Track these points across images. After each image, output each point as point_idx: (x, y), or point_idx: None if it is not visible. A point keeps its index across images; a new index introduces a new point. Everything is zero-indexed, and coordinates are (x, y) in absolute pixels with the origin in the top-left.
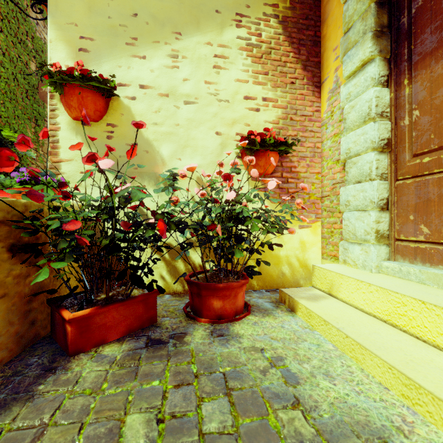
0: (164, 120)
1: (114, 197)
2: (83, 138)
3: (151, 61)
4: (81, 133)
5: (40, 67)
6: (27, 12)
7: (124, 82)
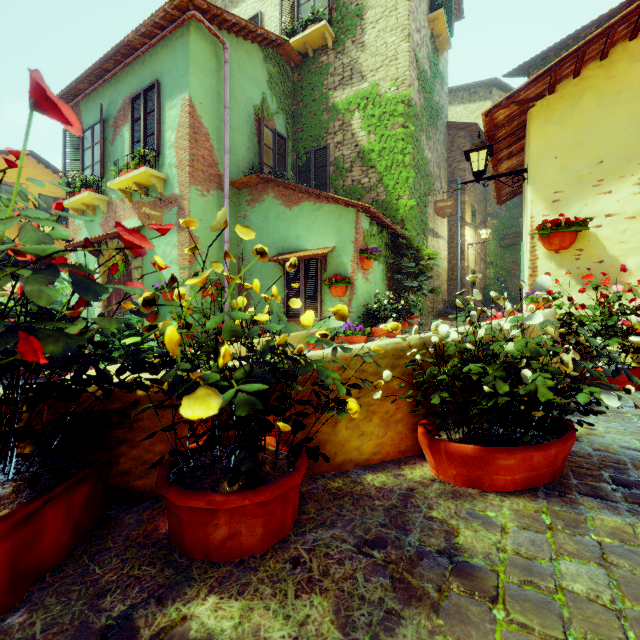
0: (630, 238)
1: (635, 307)
2: (555, 263)
3: (617, 193)
4: (554, 259)
5: (539, 226)
6: (422, 142)
7: (590, 215)
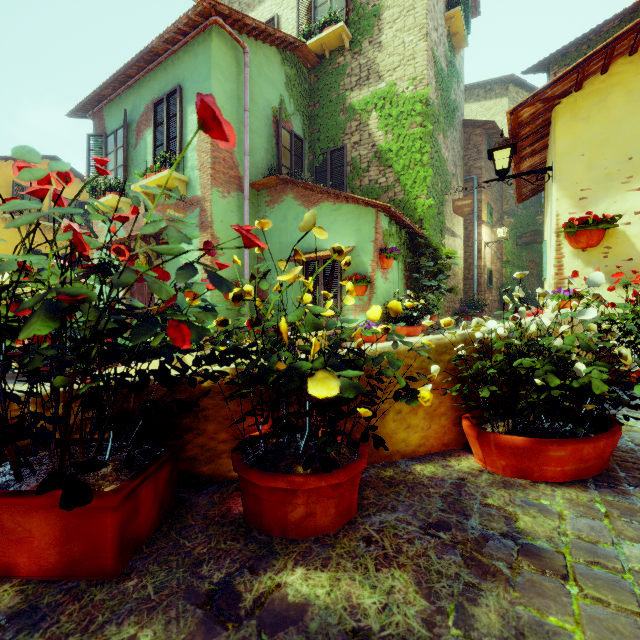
0: None
1: None
2: (582, 261)
3: None
4: (580, 257)
5: (565, 224)
6: (440, 141)
7: (618, 213)
